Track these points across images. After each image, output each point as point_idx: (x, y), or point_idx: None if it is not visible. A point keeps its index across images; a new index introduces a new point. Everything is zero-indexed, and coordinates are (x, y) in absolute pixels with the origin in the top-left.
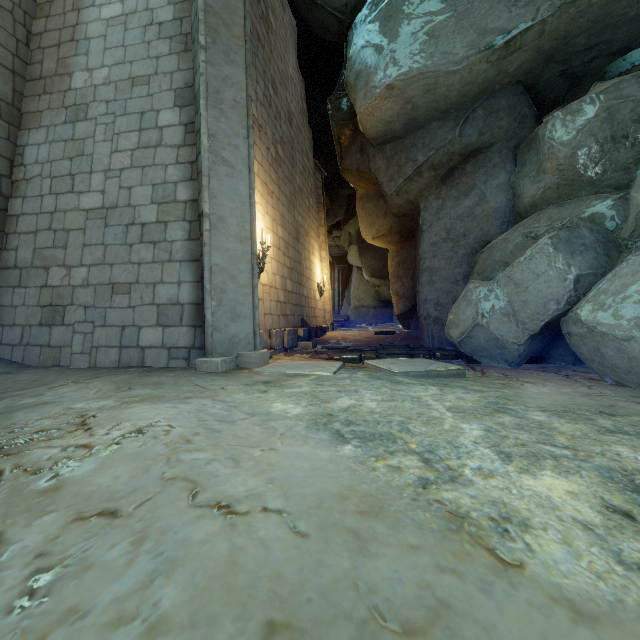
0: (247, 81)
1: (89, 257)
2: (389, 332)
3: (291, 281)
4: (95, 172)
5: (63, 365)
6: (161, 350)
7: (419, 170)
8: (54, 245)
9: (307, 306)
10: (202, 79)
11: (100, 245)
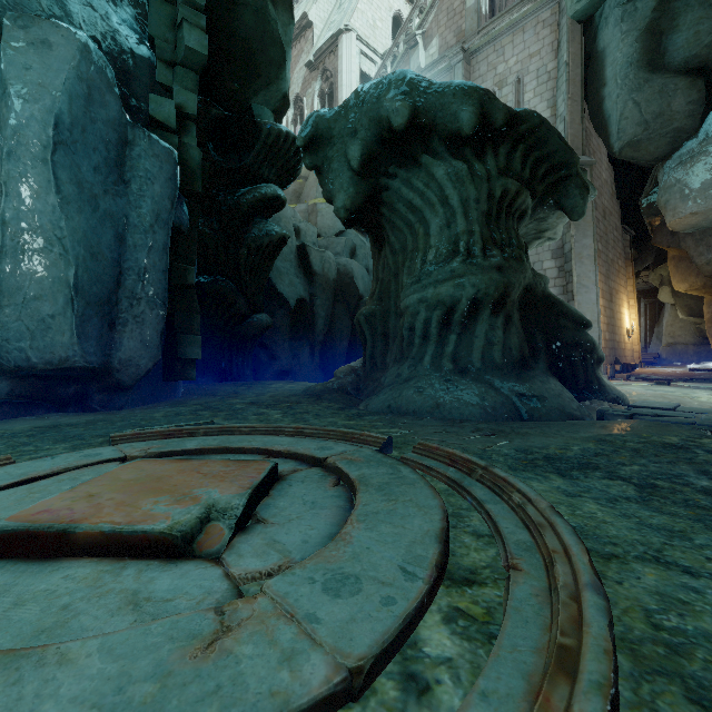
0: (594, 243)
1: None
2: (706, 370)
3: (608, 332)
4: None
5: None
6: None
7: None
8: None
9: (618, 348)
10: (573, 251)
11: None
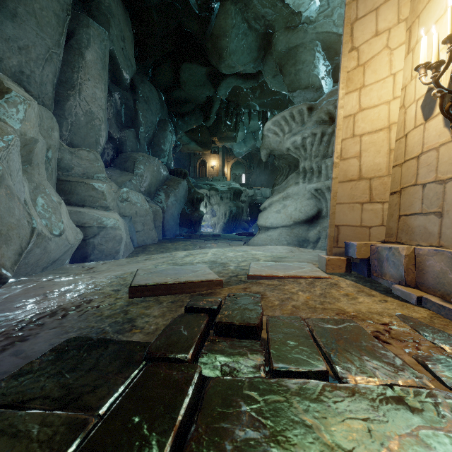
0: None
1: None
2: None
3: None
4: None
5: None
6: None
7: None
8: None
9: None
10: None
11: None
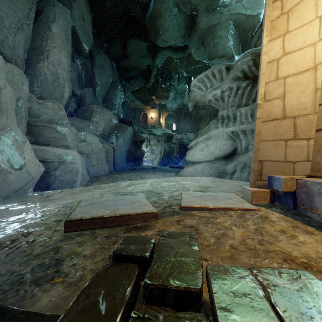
0: None
1: None
2: None
3: None
4: None
5: None
6: None
7: None
8: None
9: None
10: None
11: None
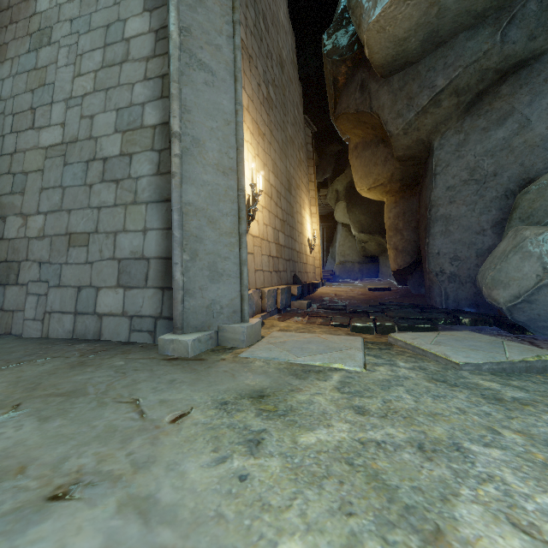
0: None
1: (46, 203)
2: (384, 288)
3: (283, 234)
4: (56, 102)
5: (15, 333)
6: (121, 319)
7: (437, 98)
8: (12, 191)
9: (299, 261)
10: None
11: (58, 188)
